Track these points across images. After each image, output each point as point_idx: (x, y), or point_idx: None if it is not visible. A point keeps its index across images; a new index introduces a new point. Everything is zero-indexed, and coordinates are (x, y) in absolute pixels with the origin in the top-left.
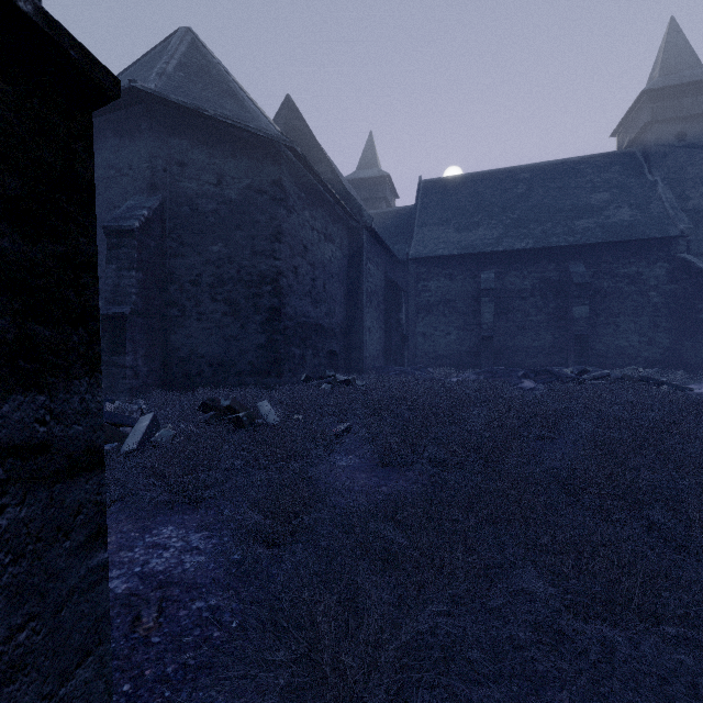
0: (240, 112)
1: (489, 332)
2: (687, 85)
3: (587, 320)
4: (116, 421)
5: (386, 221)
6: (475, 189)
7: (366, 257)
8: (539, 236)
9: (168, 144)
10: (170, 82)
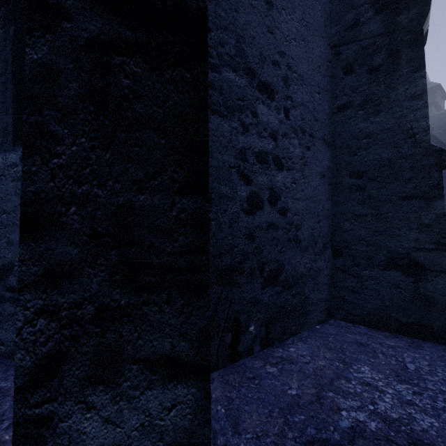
0: None
1: None
2: None
3: None
4: None
5: (437, 122)
6: None
7: None
8: None
9: None
10: None
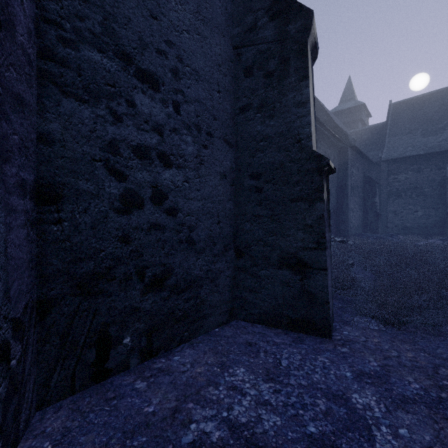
0: None
1: None
2: None
3: None
4: None
5: (362, 136)
6: (440, 102)
7: (350, 165)
8: None
9: None
10: None
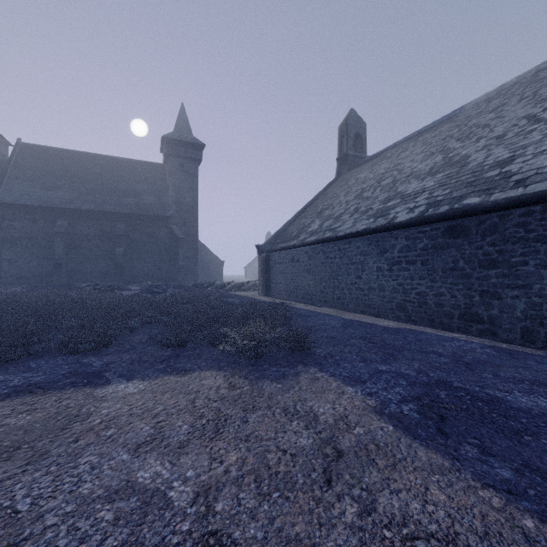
0: None
1: (60, 261)
2: (182, 141)
3: (122, 256)
4: None
5: None
6: (64, 161)
7: None
8: (100, 203)
9: None
10: None
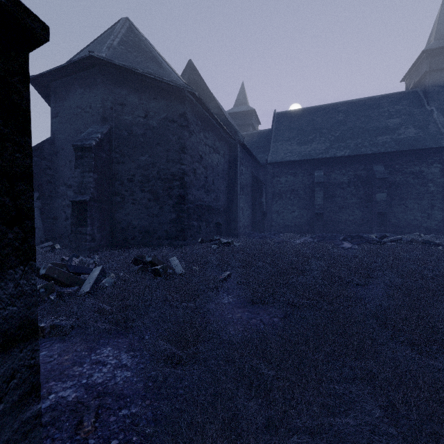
0: (159, 70)
1: (320, 210)
2: None
3: (385, 202)
4: (78, 271)
5: (252, 139)
6: (310, 117)
7: (240, 162)
8: (353, 147)
9: (114, 92)
10: (115, 52)
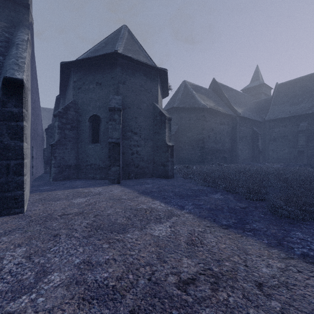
0: (194, 102)
1: (302, 148)
2: None
3: None
4: None
5: (259, 104)
6: (304, 84)
7: (239, 126)
8: None
9: (179, 114)
10: (180, 100)
